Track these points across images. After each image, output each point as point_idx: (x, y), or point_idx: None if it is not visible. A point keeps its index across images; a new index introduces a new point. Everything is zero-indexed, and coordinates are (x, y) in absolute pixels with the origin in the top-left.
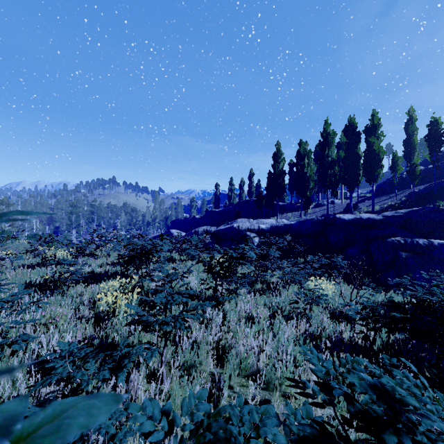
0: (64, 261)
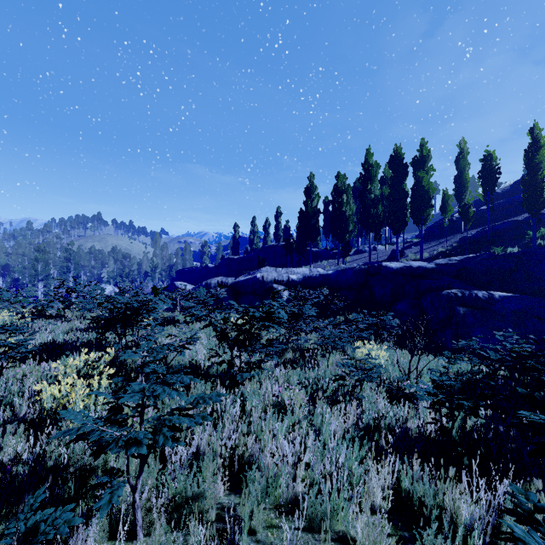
0: None
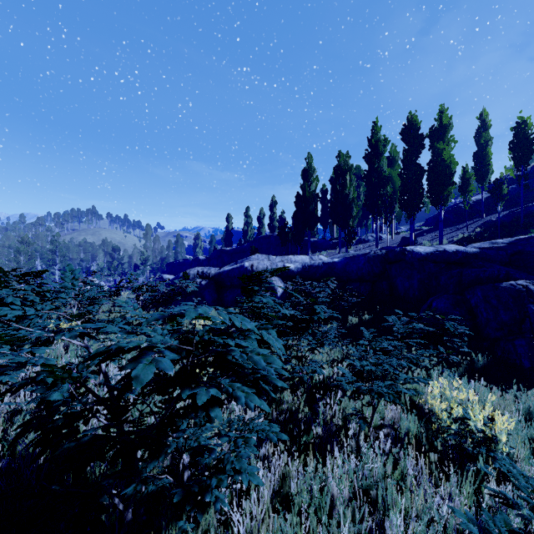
0: None
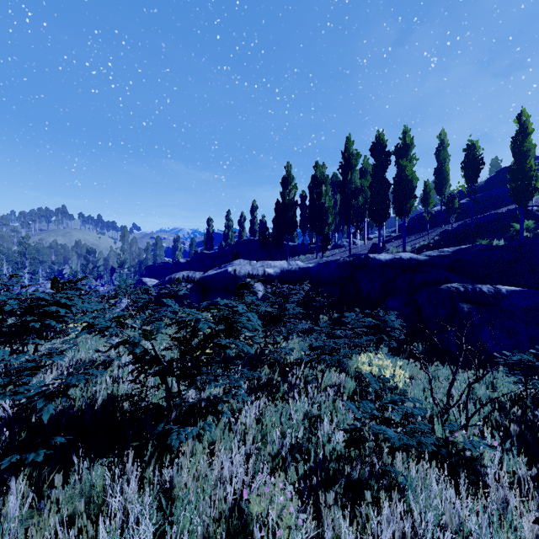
0: None
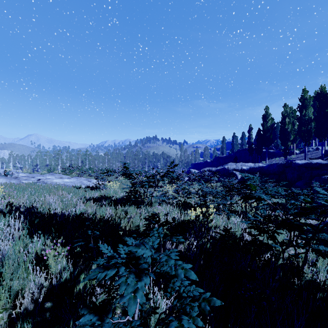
0: None
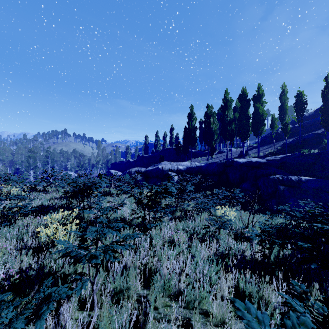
0: (13, 197)
